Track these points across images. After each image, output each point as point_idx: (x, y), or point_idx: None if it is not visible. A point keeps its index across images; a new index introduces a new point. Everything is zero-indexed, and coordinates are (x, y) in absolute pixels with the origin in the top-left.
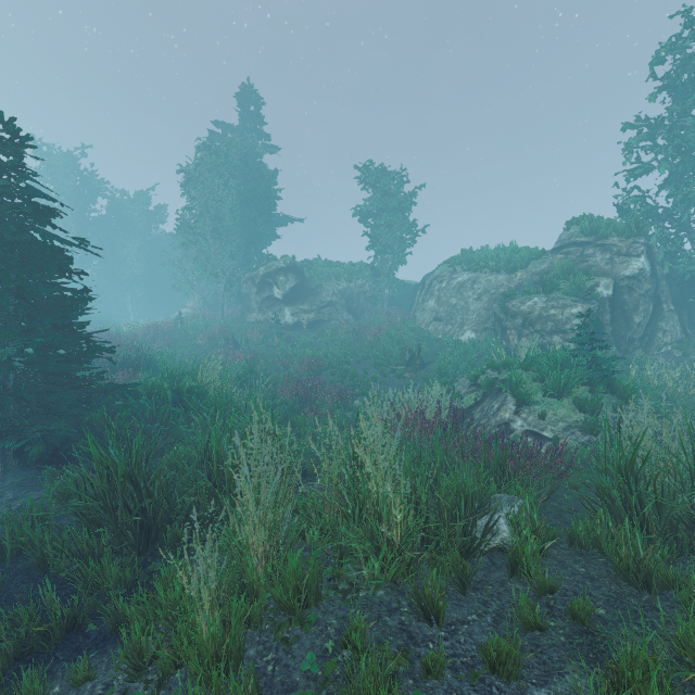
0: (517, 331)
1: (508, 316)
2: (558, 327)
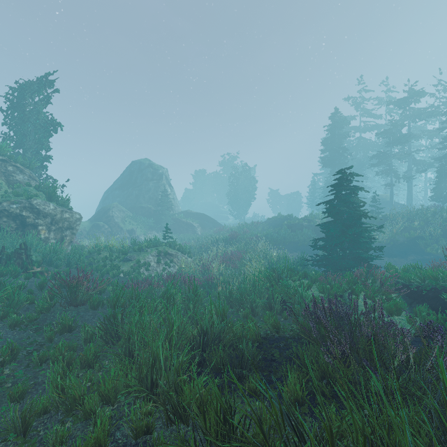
0: (48, 227)
1: (41, 215)
2: (70, 225)
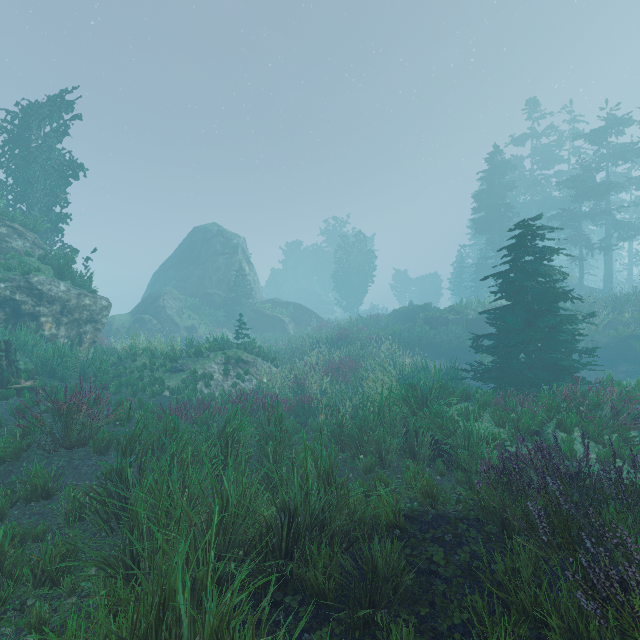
0: (56, 319)
1: (44, 300)
2: (92, 316)
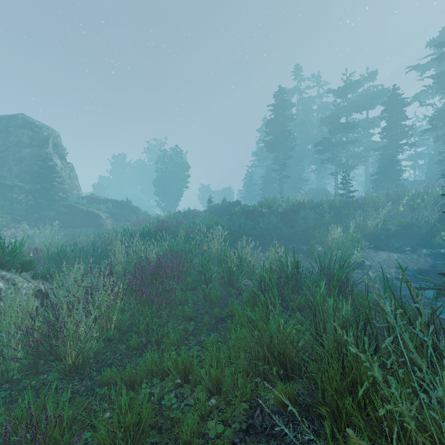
0: None
1: None
2: None
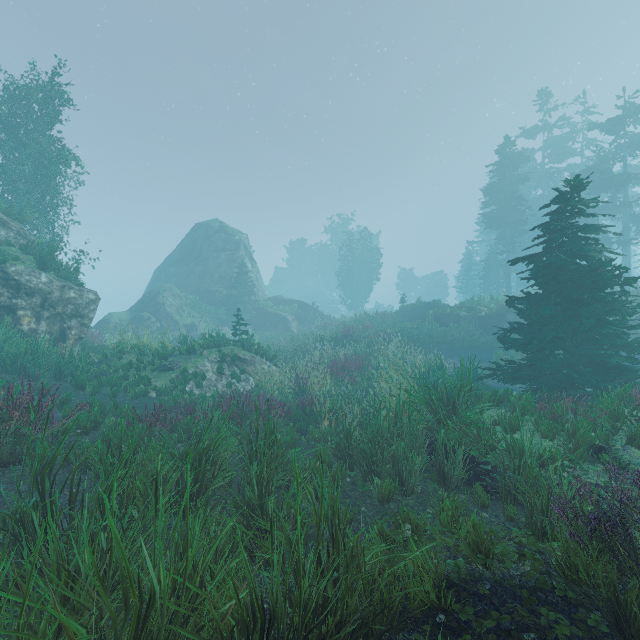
0: (36, 313)
1: (22, 292)
2: (78, 311)
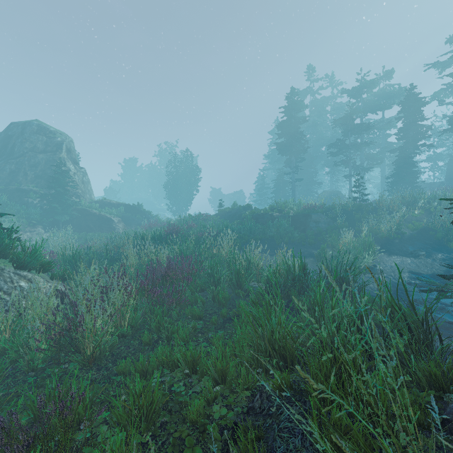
0: None
1: None
2: None
